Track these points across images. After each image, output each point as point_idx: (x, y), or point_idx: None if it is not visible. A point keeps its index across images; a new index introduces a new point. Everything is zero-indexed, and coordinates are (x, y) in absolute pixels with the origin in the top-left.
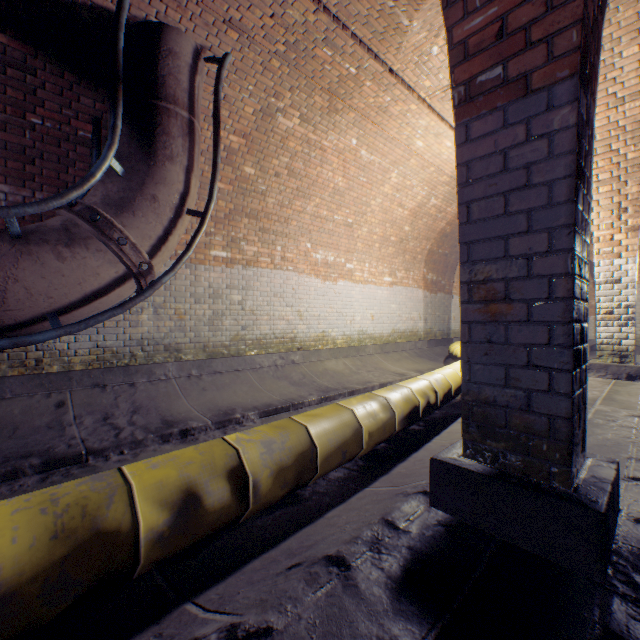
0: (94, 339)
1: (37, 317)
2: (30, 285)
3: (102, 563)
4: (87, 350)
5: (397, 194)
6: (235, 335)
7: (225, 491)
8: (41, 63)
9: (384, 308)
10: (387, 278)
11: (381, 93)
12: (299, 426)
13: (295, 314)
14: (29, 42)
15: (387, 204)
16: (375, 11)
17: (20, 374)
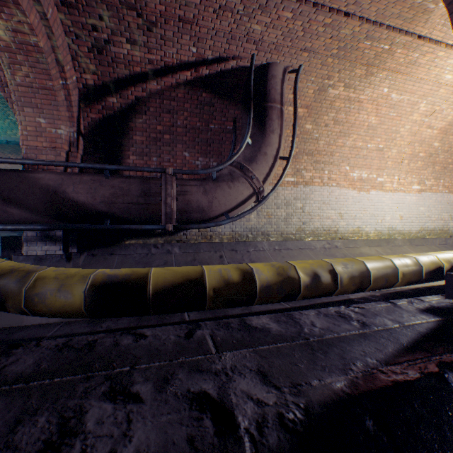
0: (231, 227)
1: (220, 214)
2: (219, 200)
3: (290, 287)
4: (228, 232)
5: (425, 119)
6: (298, 228)
7: (328, 277)
8: (216, 100)
9: (412, 210)
10: (415, 186)
11: (410, 53)
12: (359, 261)
13: (337, 215)
14: (213, 93)
15: (415, 128)
16: (405, 8)
17: (204, 242)
